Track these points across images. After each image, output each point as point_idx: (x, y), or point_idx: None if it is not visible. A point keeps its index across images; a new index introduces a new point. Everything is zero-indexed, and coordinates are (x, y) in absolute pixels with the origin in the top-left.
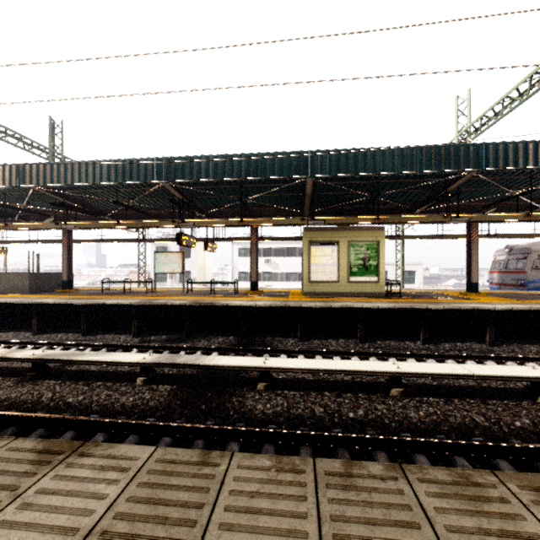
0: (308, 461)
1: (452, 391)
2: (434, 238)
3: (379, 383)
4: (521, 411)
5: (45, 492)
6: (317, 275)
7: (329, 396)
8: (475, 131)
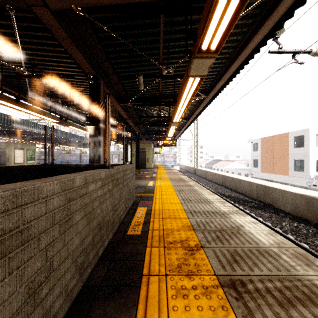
0: None
1: None
2: None
3: None
4: None
5: None
6: (17, 161)
7: None
8: None
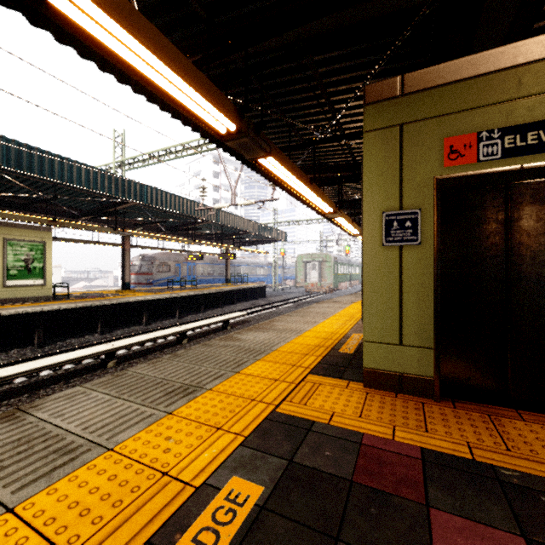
0: (159, 359)
1: (143, 353)
2: (91, 243)
3: (92, 365)
4: (179, 349)
5: (57, 412)
6: None
7: (58, 386)
8: (128, 164)
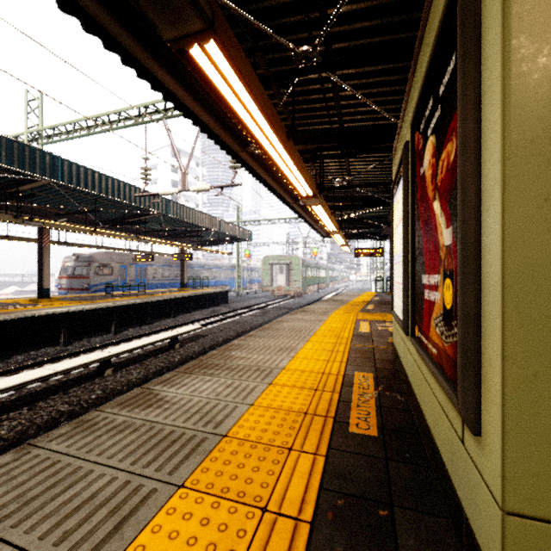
0: None
1: (35, 397)
2: None
3: None
4: (95, 386)
5: None
6: None
7: None
8: (48, 137)
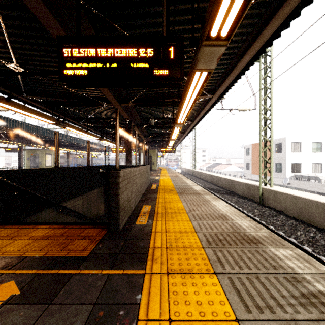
0: None
1: None
2: None
3: None
4: None
5: None
6: (47, 164)
7: None
8: None
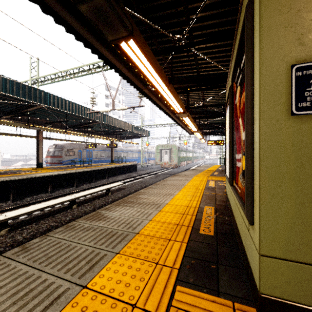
0: None
1: (38, 218)
2: (14, 136)
3: None
4: (68, 213)
5: None
6: None
7: None
8: (41, 82)
